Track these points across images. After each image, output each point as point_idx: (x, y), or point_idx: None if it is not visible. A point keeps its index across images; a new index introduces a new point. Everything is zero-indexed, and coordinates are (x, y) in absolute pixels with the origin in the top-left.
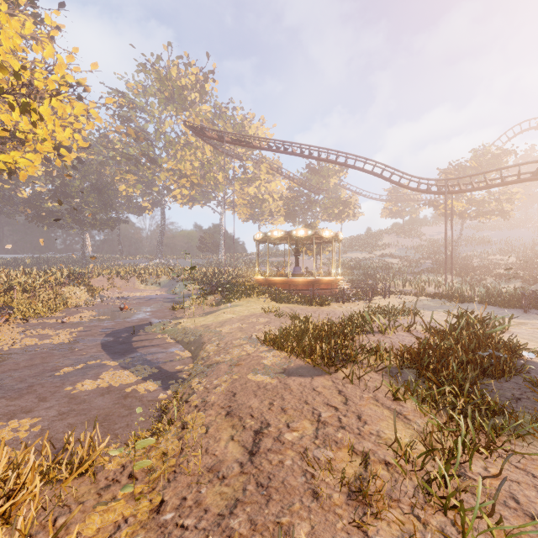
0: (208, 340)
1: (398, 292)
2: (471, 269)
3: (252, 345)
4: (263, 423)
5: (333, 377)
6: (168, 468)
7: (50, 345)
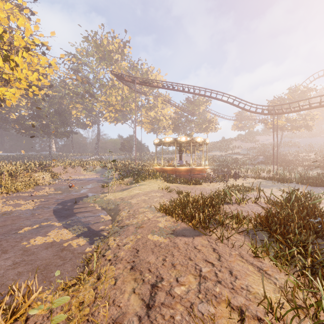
0: (123, 208)
1: (244, 176)
2: (288, 162)
3: (151, 212)
4: (158, 277)
5: (208, 237)
6: (83, 317)
7: (19, 211)
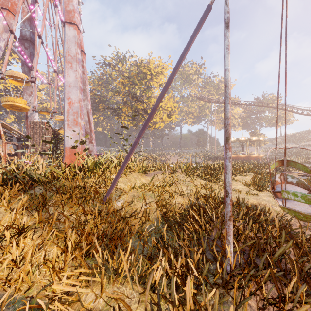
0: None
1: None
2: None
3: None
4: None
5: None
6: None
7: None
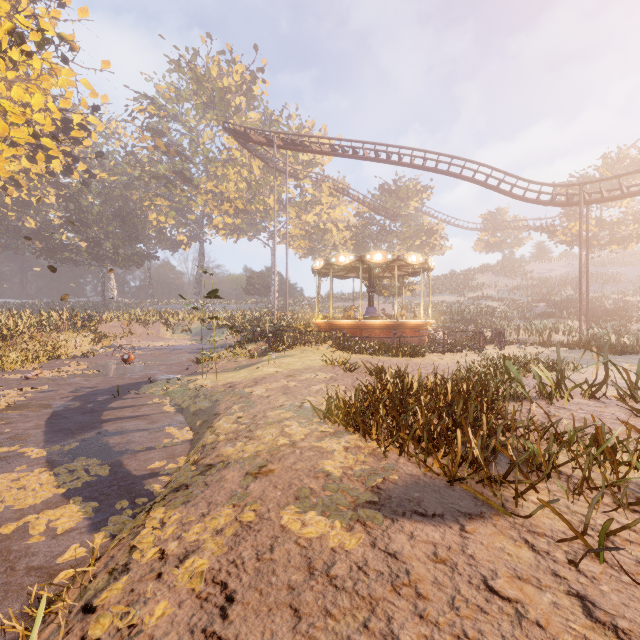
0: (226, 408)
1: (514, 340)
2: (604, 313)
3: (302, 422)
4: None
5: (519, 525)
6: None
7: None
